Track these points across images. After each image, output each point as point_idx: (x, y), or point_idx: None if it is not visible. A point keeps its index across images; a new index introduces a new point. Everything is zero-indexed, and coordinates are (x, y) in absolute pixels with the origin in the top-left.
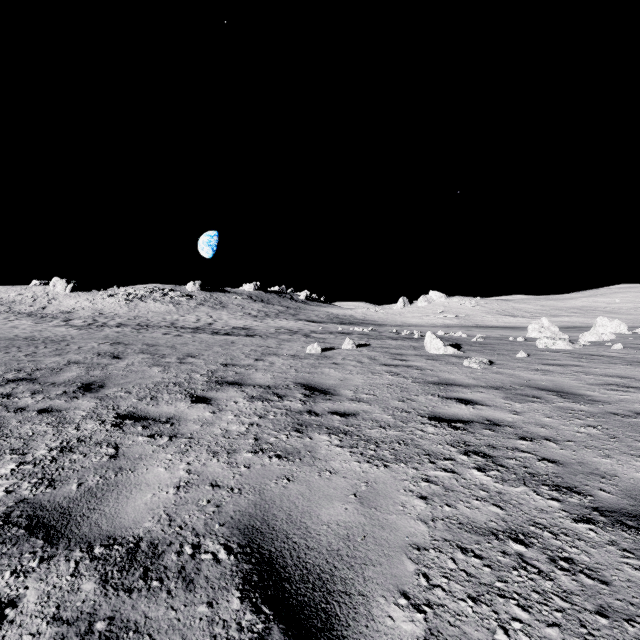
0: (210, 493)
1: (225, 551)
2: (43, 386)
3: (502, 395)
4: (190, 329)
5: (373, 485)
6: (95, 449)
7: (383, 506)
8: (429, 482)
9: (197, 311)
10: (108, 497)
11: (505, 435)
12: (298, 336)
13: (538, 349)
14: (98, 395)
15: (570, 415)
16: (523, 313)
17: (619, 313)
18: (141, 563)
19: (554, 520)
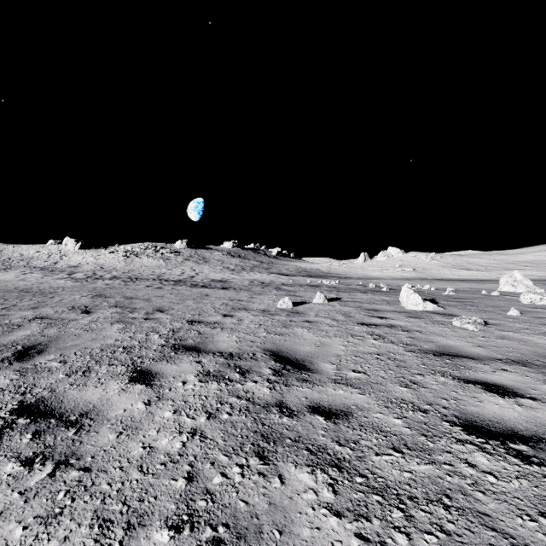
0: None
1: None
2: None
3: (541, 377)
4: (172, 281)
5: None
6: None
7: None
8: None
9: (183, 265)
10: None
11: None
12: (269, 289)
13: (524, 305)
14: (25, 366)
15: None
16: (477, 267)
17: None
18: None
19: None
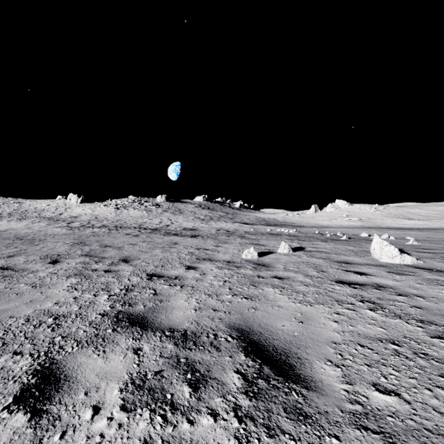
0: None
1: None
2: None
3: None
4: (150, 230)
5: None
6: None
7: None
8: None
9: (162, 216)
10: None
11: None
12: (234, 237)
13: None
14: None
15: None
16: (418, 216)
17: None
18: None
19: None
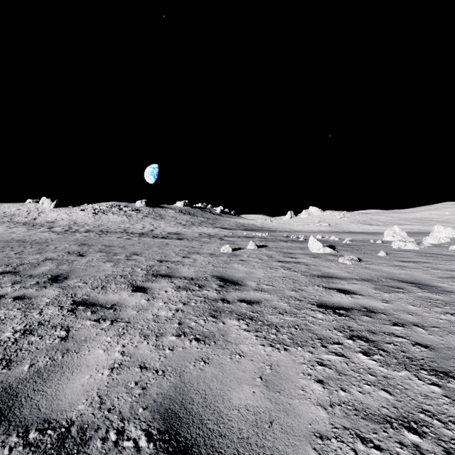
0: (138, 375)
1: (145, 438)
2: (22, 277)
3: (372, 286)
4: (137, 234)
5: (276, 368)
6: (50, 332)
7: (286, 390)
8: (323, 366)
9: (143, 221)
10: (52, 378)
11: (381, 321)
12: (215, 239)
13: (393, 249)
14: (62, 285)
15: (430, 303)
16: (377, 222)
17: (448, 222)
18: (68, 451)
19: (440, 407)
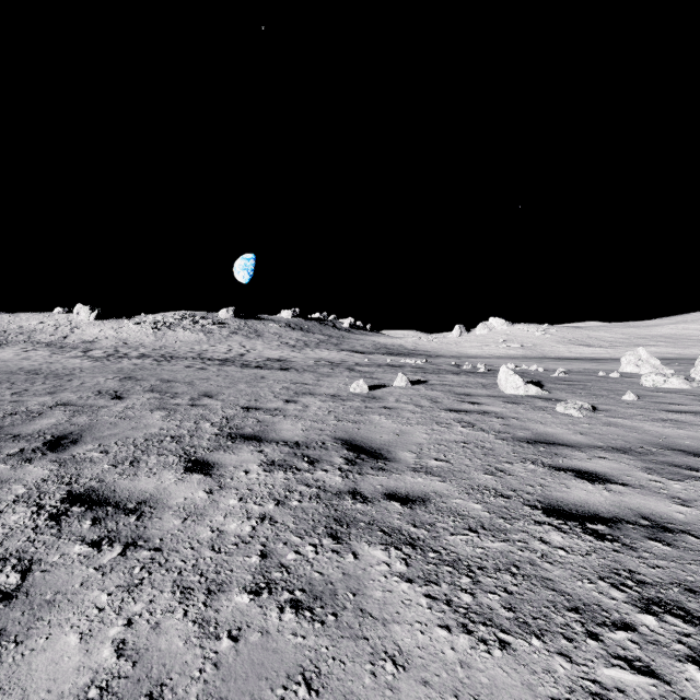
0: None
1: None
2: None
3: (639, 464)
4: (218, 361)
5: None
6: None
7: None
8: None
9: (229, 340)
10: None
11: (695, 556)
12: (340, 370)
13: (645, 388)
14: (62, 456)
15: None
16: (600, 342)
17: None
18: None
19: None
